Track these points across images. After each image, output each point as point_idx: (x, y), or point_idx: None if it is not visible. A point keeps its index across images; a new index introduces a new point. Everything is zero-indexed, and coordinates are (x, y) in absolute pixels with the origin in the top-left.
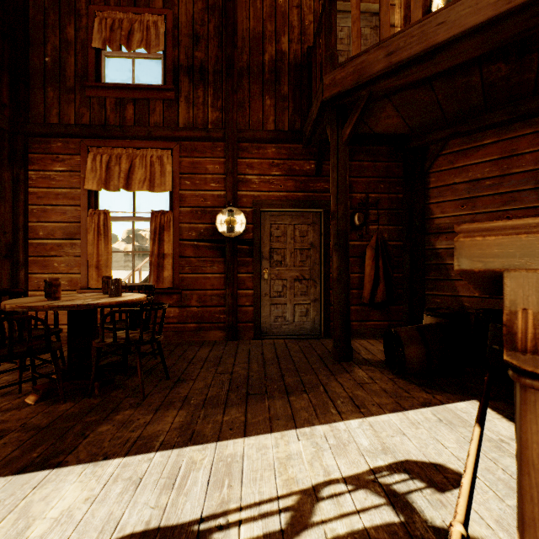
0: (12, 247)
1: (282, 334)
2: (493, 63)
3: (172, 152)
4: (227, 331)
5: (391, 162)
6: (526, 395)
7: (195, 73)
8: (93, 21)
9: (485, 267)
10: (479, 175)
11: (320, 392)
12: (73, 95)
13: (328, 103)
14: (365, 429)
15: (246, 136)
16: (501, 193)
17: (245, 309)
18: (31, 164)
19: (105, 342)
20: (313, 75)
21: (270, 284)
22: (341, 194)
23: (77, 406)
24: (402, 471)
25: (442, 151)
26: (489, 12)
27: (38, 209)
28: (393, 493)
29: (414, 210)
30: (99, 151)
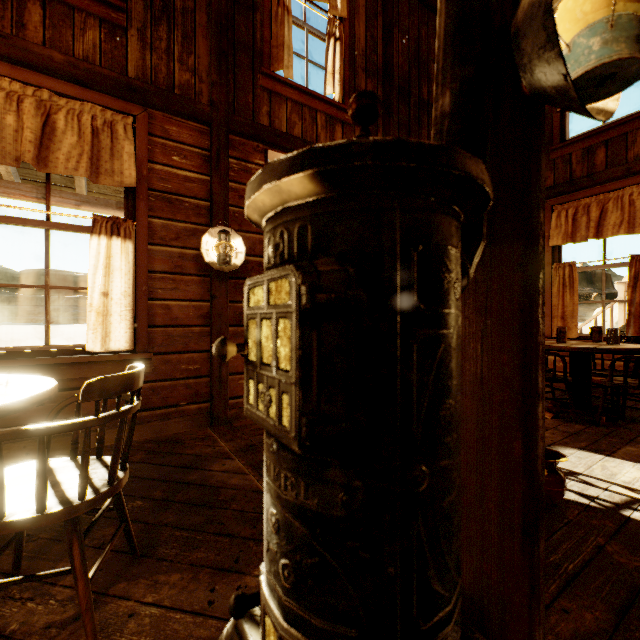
0: None
1: None
2: None
3: None
4: None
5: None
6: None
7: None
8: None
9: None
10: None
11: None
12: None
13: None
14: None
15: None
16: None
17: None
18: None
19: (613, 382)
20: None
21: None
22: None
23: (589, 428)
24: None
25: None
26: None
27: None
28: None
29: None
30: (563, 207)
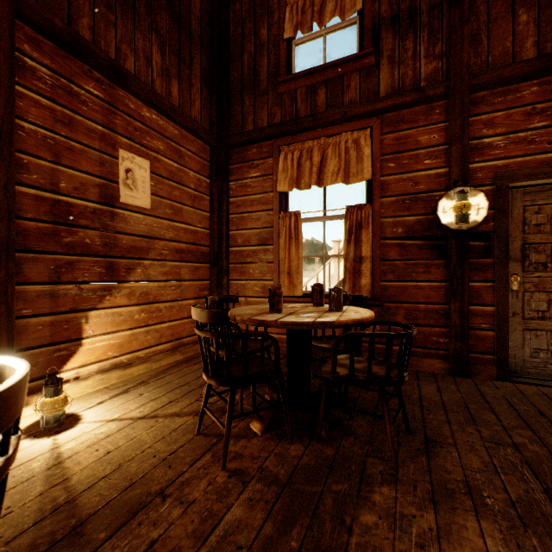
0: (217, 255)
1: (548, 379)
2: None
3: (369, 131)
4: (452, 362)
5: None
6: None
7: (402, 21)
8: (284, 11)
9: None
10: None
11: None
12: (266, 97)
13: None
14: None
15: (483, 80)
16: None
17: (480, 334)
18: (231, 175)
19: (338, 373)
20: None
21: (523, 298)
22: None
23: (308, 453)
24: None
25: None
26: None
27: (236, 217)
28: None
29: None
30: (290, 148)
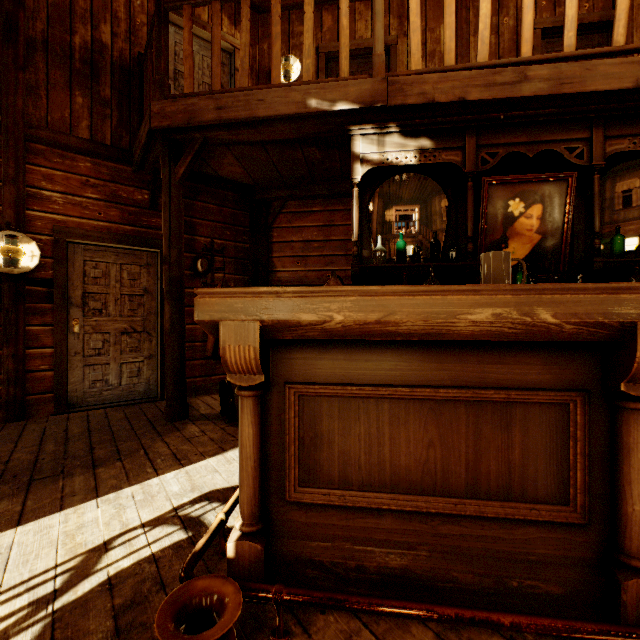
0: None
1: (103, 403)
2: (310, 147)
3: None
4: (6, 409)
5: (238, 209)
6: (241, 402)
7: None
8: None
9: (211, 319)
10: (310, 237)
11: (139, 456)
12: None
13: (159, 131)
14: (180, 477)
15: (41, 135)
16: (325, 255)
17: (40, 375)
18: None
19: None
20: (145, 90)
21: (84, 339)
22: (175, 237)
23: None
24: (204, 500)
25: (283, 209)
26: (294, 108)
27: None
28: (190, 518)
29: (260, 262)
30: None
